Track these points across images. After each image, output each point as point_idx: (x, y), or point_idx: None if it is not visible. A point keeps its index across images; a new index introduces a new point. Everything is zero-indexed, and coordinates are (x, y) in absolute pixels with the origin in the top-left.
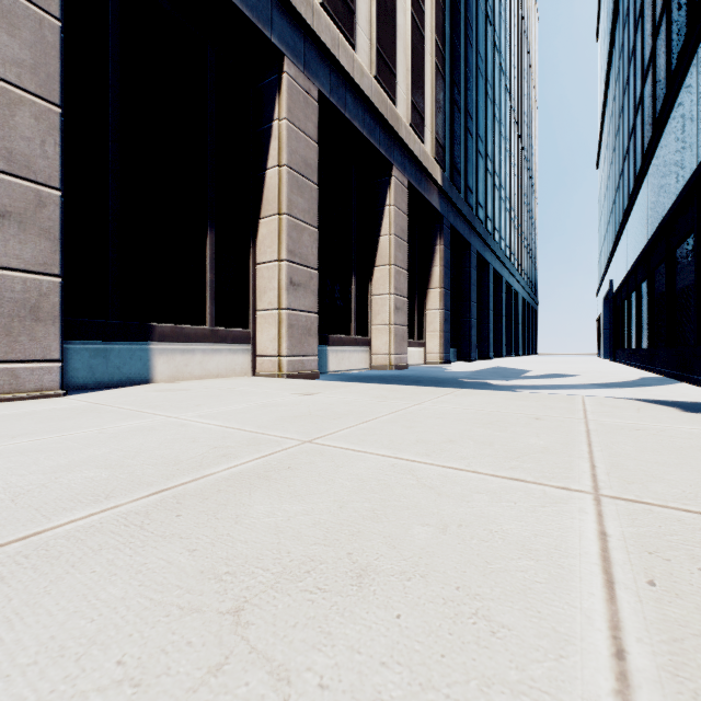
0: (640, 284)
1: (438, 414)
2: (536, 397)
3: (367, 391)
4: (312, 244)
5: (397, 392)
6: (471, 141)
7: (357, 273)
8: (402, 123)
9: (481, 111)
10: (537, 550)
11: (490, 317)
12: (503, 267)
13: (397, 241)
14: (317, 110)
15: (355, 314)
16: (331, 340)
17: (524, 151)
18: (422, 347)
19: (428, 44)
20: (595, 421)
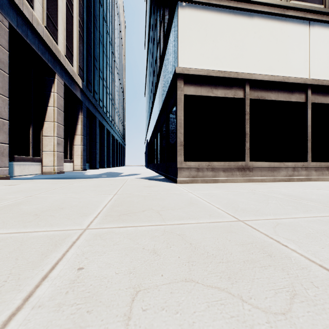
0: (152, 142)
1: (80, 186)
2: (114, 179)
3: (46, 182)
4: (5, 106)
5: (61, 181)
6: (96, 71)
7: (34, 123)
8: (61, 54)
9: (101, 58)
10: (99, 201)
11: (105, 149)
12: (111, 128)
13: (58, 111)
14: (8, 33)
15: (32, 145)
16: (16, 158)
17: (120, 80)
18: (72, 163)
19: (75, 20)
20: (126, 183)
